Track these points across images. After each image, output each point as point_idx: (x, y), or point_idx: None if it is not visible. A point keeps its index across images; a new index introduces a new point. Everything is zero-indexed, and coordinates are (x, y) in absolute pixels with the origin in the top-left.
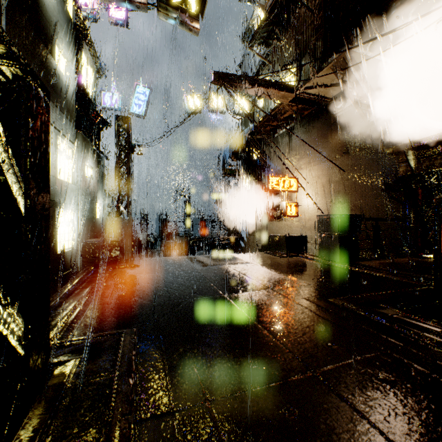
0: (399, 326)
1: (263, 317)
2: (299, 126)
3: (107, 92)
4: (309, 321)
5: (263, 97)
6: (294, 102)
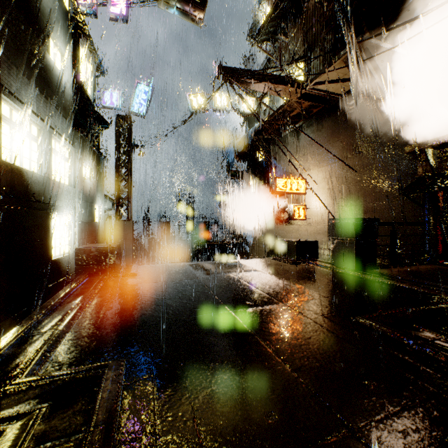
0: (447, 357)
1: (277, 342)
2: (307, 125)
3: (107, 91)
4: (333, 348)
5: (270, 93)
6: (303, 99)
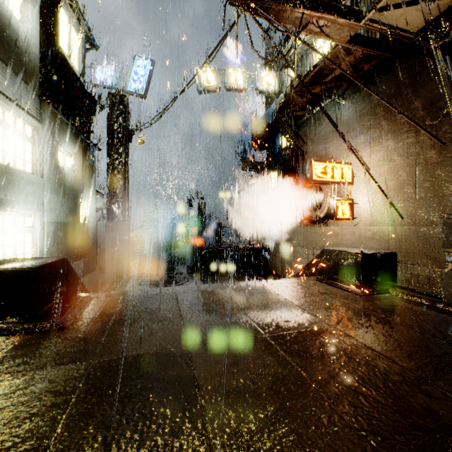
0: None
1: None
2: (353, 90)
3: (98, 66)
4: None
5: (308, 32)
6: (355, 43)
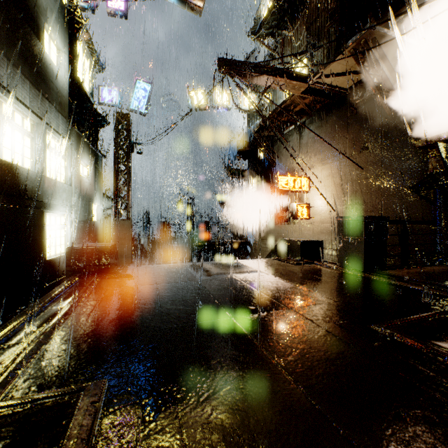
0: None
1: (287, 356)
2: (311, 121)
3: (105, 88)
4: (352, 364)
5: (272, 87)
6: (306, 94)
